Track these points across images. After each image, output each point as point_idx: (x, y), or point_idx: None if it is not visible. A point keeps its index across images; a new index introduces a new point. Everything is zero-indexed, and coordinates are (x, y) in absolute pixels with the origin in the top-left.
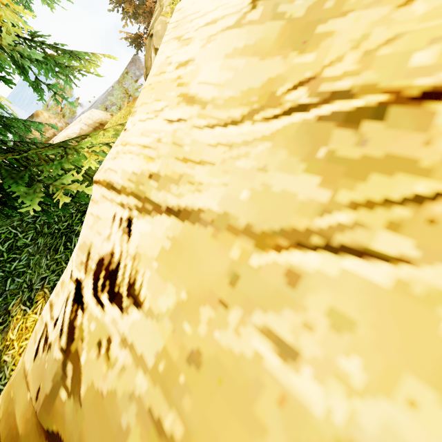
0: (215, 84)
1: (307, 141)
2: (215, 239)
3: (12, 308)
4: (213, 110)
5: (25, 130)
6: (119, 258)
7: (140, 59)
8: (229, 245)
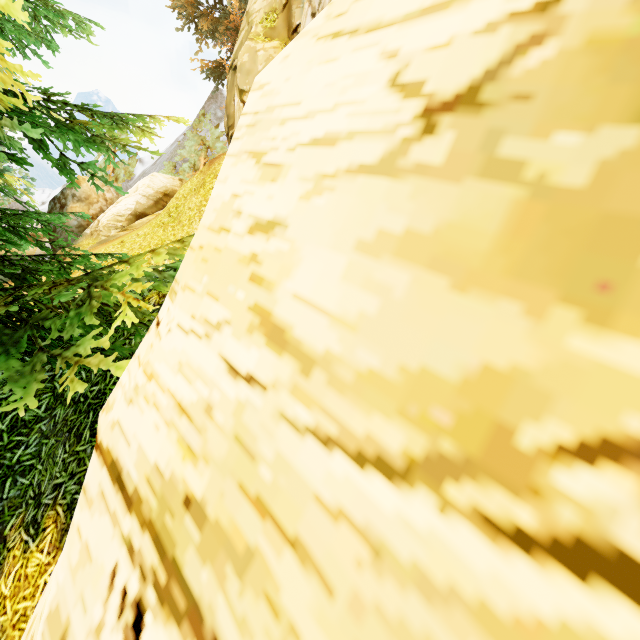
0: (334, 316)
1: None
2: None
3: (10, 532)
4: (329, 390)
5: (43, 230)
6: None
7: (223, 93)
8: None
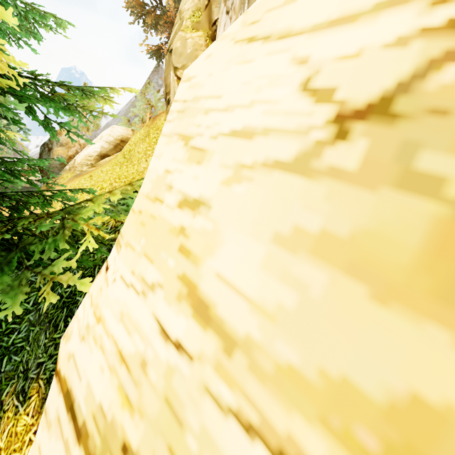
0: (253, 303)
1: None
2: None
3: (6, 398)
4: (249, 376)
5: (32, 172)
6: None
7: (163, 67)
8: None
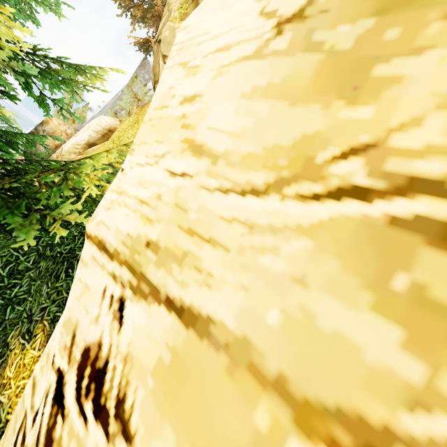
0: (229, 133)
1: (373, 255)
2: (231, 378)
3: (11, 340)
4: (227, 168)
5: (28, 145)
6: (108, 354)
7: (149, 62)
8: (252, 400)
